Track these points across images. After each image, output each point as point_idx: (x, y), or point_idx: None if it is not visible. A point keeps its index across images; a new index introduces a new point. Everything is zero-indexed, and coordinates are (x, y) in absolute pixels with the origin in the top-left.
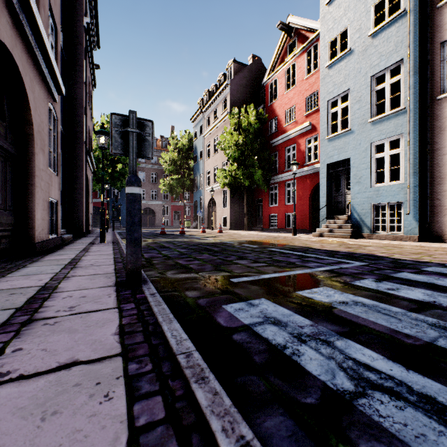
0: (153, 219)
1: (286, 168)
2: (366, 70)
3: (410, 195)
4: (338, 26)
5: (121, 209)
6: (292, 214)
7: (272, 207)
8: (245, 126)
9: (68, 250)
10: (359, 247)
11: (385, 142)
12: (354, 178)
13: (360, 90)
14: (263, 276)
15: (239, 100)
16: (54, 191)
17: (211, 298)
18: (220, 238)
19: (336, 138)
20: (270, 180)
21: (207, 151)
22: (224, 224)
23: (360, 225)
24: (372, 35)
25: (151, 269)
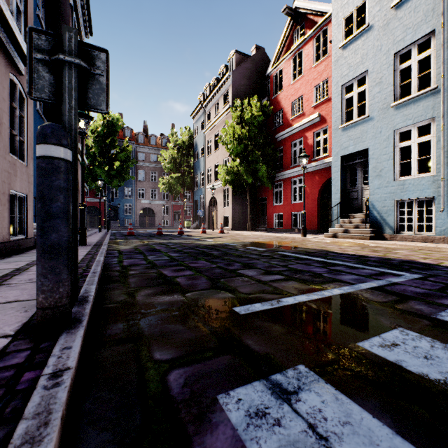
0: (152, 219)
1: (292, 164)
2: (388, 47)
3: (444, 189)
4: (354, 1)
5: (119, 209)
6: (302, 212)
7: (276, 205)
8: (248, 118)
9: (29, 255)
10: (387, 250)
11: (412, 128)
12: (373, 171)
13: (380, 70)
14: (285, 300)
15: (242, 93)
16: (19, 183)
17: (196, 365)
18: (221, 239)
19: (351, 127)
20: (275, 177)
21: (208, 148)
22: (226, 224)
23: (381, 224)
24: (396, 6)
25: (119, 286)
